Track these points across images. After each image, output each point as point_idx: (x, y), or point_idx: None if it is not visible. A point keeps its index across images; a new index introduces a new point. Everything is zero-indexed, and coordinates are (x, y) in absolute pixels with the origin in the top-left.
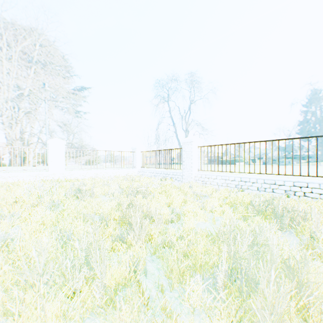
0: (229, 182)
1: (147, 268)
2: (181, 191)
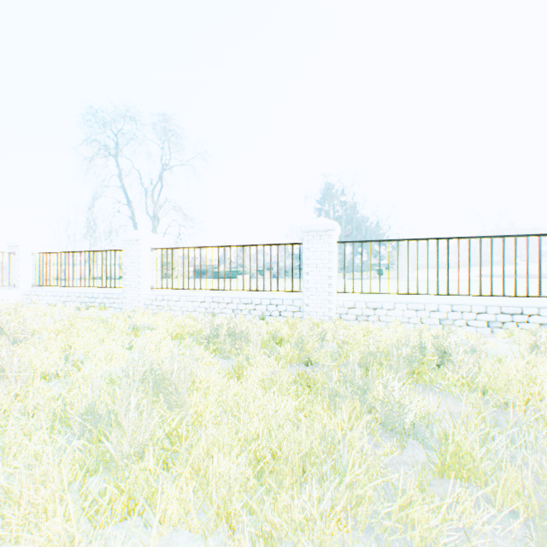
0: (199, 305)
1: None
2: (107, 325)
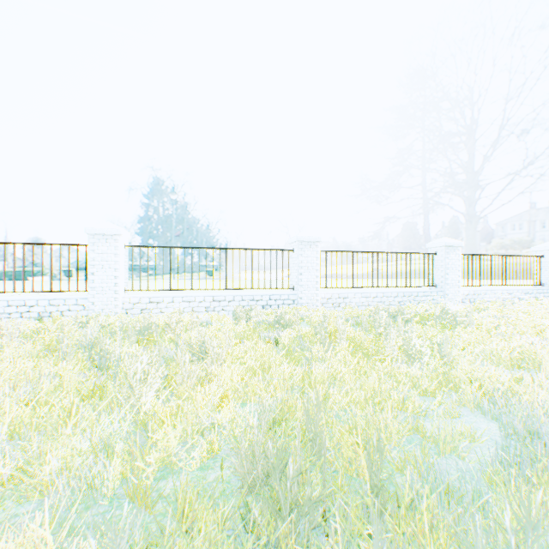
0: None
1: None
2: None
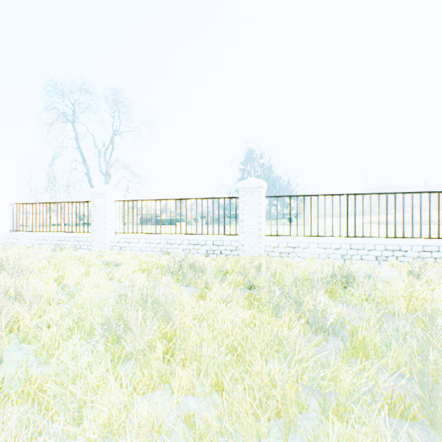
0: (155, 246)
1: (10, 358)
2: (84, 262)
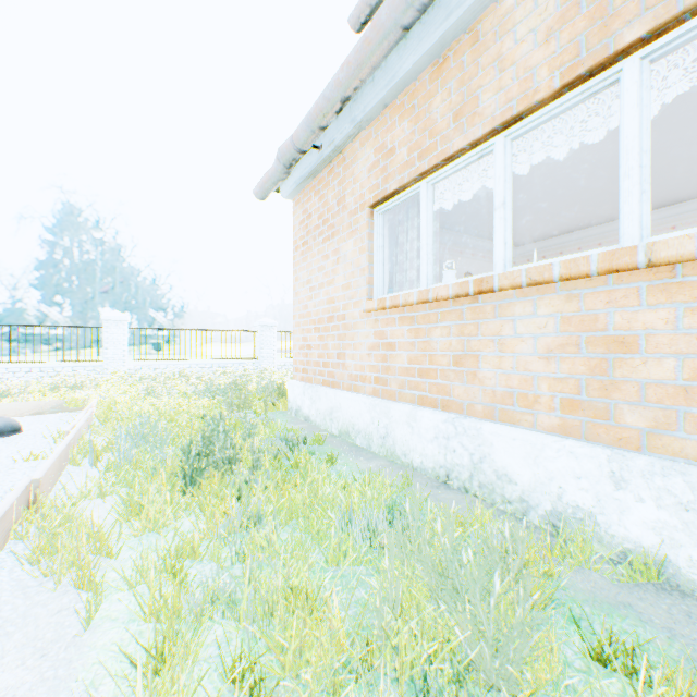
0: None
1: None
2: None
